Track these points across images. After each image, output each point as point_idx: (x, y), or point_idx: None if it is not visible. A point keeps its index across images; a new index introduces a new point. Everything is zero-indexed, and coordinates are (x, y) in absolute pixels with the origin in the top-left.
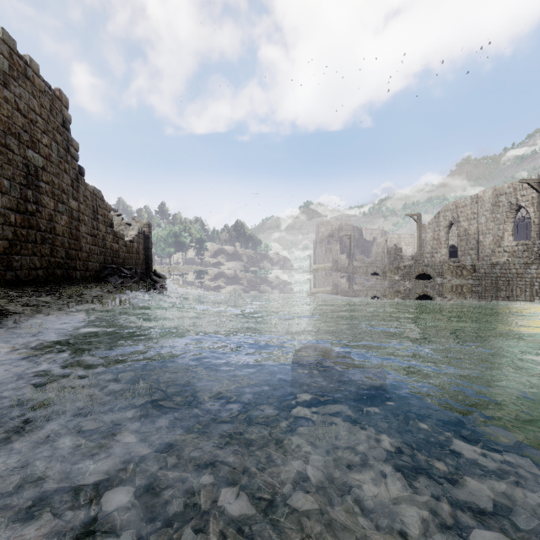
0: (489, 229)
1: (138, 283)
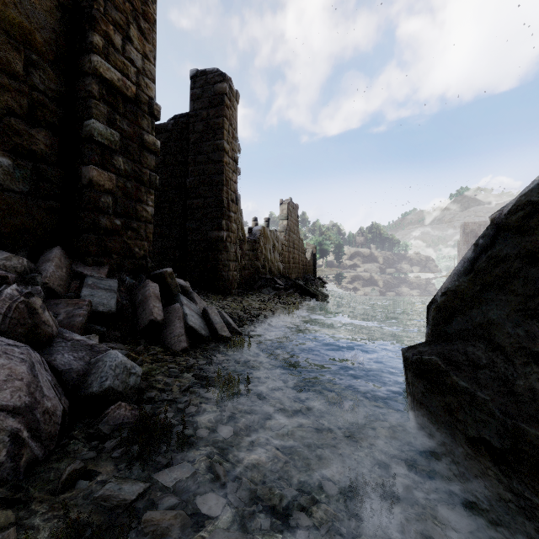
0: None
1: (318, 284)
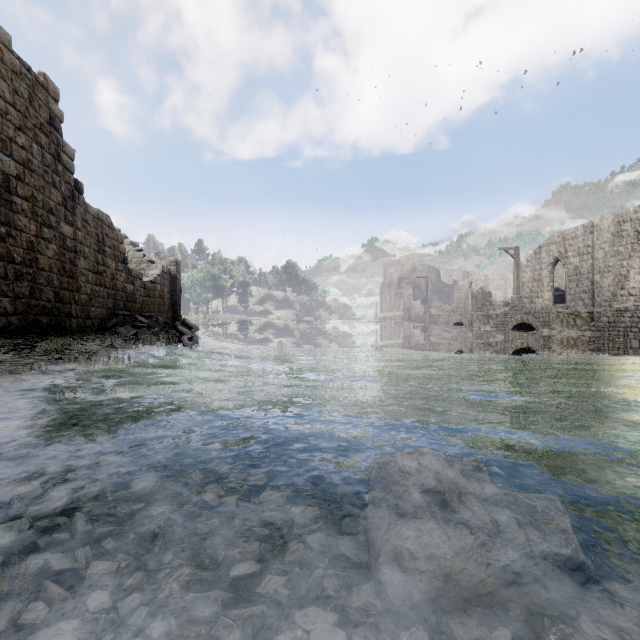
0: (609, 267)
1: (158, 334)
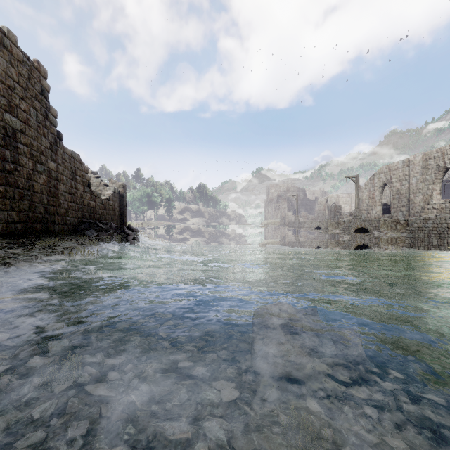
0: (419, 189)
1: (112, 235)
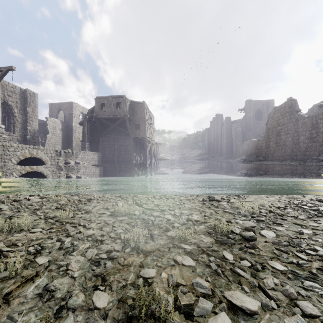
0: None
1: (315, 163)
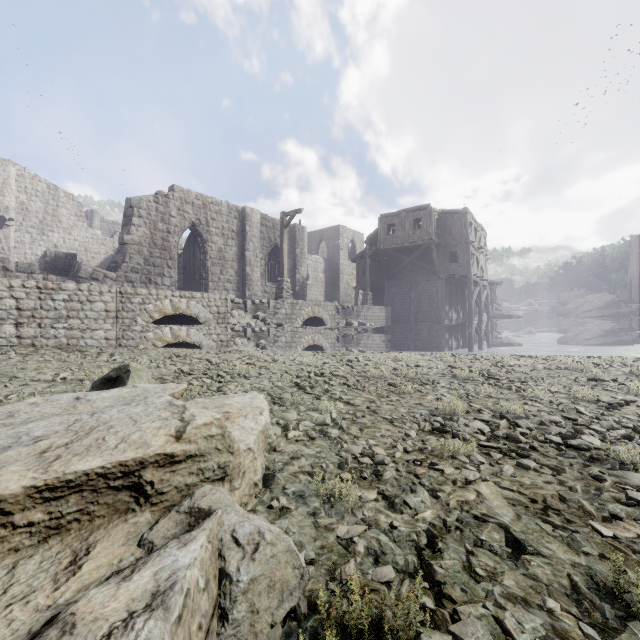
0: (258, 262)
1: None
